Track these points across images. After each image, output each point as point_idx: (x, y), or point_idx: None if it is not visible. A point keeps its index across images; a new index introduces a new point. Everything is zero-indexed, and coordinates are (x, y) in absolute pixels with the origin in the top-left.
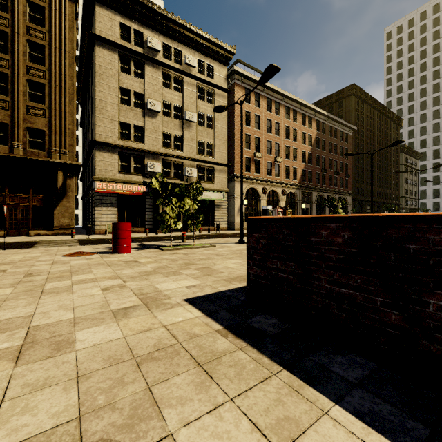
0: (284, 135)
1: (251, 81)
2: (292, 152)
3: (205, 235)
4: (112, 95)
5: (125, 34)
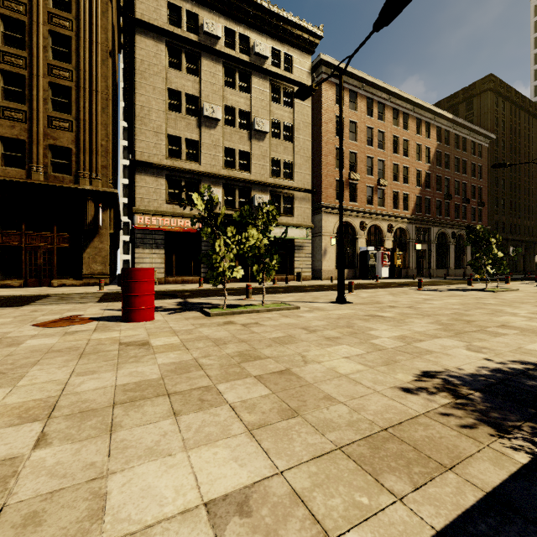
0: (390, 149)
1: (345, 75)
2: (402, 173)
3: (281, 287)
4: (158, 99)
5: (174, 17)
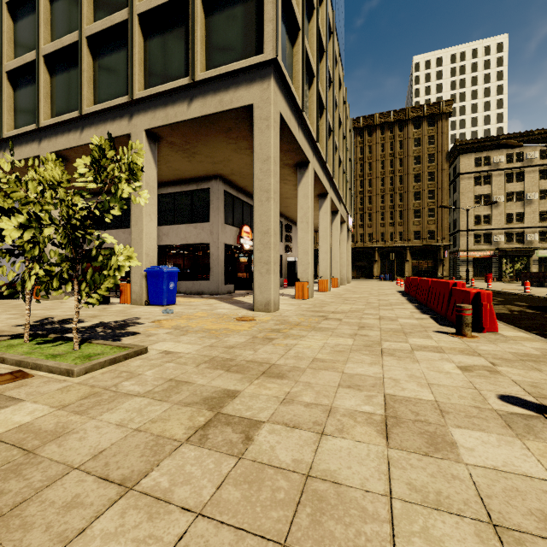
0: None
1: None
2: None
3: None
4: (469, 202)
5: (477, 162)
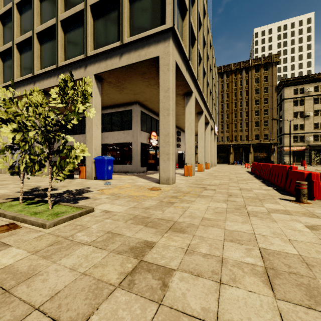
0: None
1: None
2: None
3: None
4: (290, 116)
5: (295, 92)
